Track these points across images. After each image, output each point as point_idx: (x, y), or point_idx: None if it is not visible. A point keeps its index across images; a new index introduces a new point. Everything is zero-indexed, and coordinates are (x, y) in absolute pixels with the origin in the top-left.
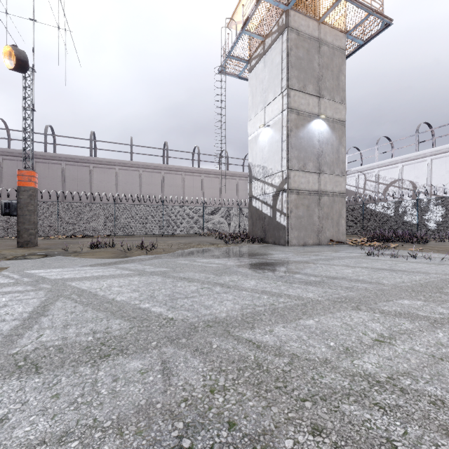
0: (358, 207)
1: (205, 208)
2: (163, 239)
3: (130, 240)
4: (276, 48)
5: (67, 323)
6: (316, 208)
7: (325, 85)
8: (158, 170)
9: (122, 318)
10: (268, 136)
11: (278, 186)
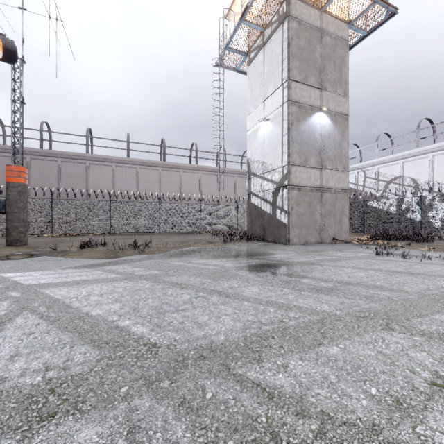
0: (358, 204)
1: (202, 206)
2: (160, 237)
3: (126, 238)
4: (276, 38)
5: (17, 352)
6: (317, 205)
7: (328, 77)
8: (156, 167)
9: (91, 344)
10: (267, 130)
11: (278, 183)
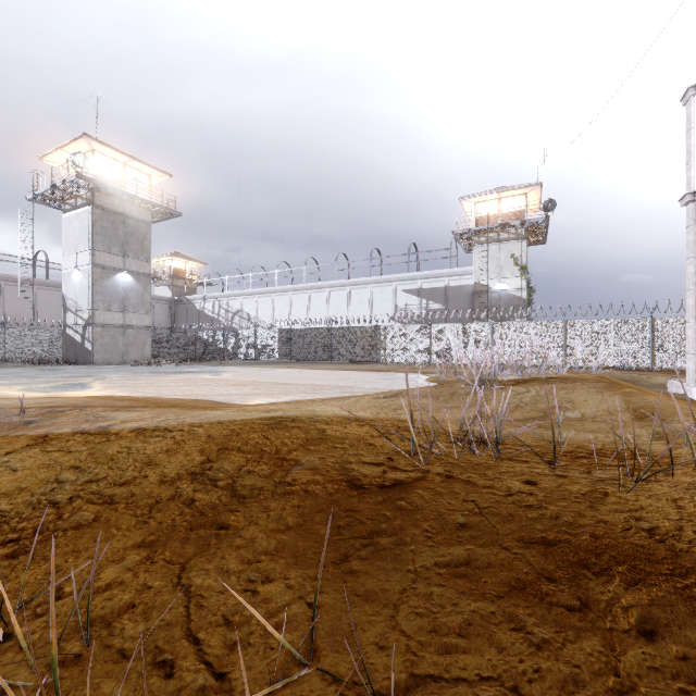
0: (192, 334)
1: (8, 330)
2: None
3: None
4: (86, 212)
5: None
6: (121, 338)
7: (131, 248)
8: None
9: None
10: (79, 278)
11: (87, 320)
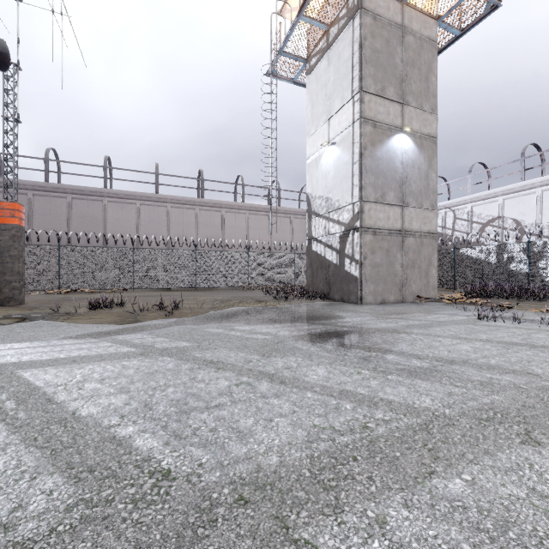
0: (447, 252)
1: (250, 254)
2: (195, 294)
3: (152, 295)
4: (345, 38)
5: None
6: (398, 253)
7: (411, 88)
8: (191, 205)
9: (65, 472)
10: (333, 157)
11: (347, 224)
